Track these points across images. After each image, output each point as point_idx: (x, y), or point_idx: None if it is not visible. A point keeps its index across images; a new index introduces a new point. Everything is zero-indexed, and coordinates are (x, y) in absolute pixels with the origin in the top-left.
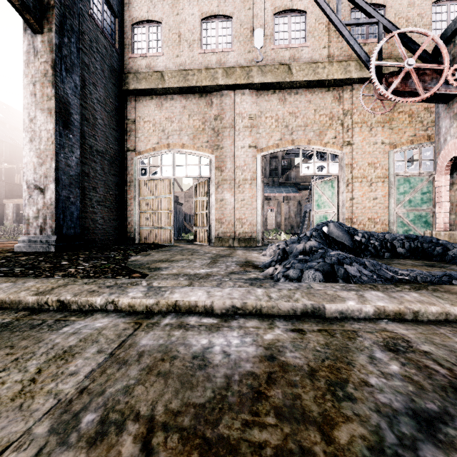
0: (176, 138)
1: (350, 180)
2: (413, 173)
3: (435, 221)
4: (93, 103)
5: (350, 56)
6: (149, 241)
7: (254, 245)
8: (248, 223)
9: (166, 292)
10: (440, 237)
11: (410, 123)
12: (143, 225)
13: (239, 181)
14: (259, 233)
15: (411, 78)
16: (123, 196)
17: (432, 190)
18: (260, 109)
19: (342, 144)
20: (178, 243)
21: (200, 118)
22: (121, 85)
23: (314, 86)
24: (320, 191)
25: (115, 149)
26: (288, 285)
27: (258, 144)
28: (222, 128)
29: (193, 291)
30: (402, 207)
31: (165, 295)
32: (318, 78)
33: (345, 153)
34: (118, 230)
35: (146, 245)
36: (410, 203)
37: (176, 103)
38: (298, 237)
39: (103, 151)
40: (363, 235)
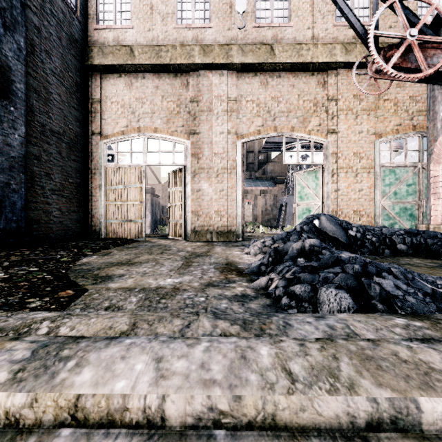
0: (147, 121)
1: (335, 170)
2: (399, 163)
3: (427, 214)
4: (46, 74)
5: (335, 39)
6: (117, 236)
7: (234, 239)
8: (228, 215)
9: (66, 363)
10: (440, 231)
11: (395, 112)
12: (110, 217)
13: (218, 170)
14: (239, 226)
15: (411, 54)
16: (86, 184)
17: (417, 182)
18: (241, 92)
19: (327, 132)
20: (151, 237)
21: (174, 99)
22: (83, 59)
23: (298, 69)
24: (303, 182)
25: (76, 131)
26: (309, 327)
27: (238, 130)
28: (199, 111)
29: (127, 359)
30: (387, 199)
31: (59, 374)
32: (302, 60)
33: (330, 142)
34: (81, 223)
35: (111, 241)
36: (396, 195)
37: (147, 82)
38: (287, 232)
39: (59, 132)
40: (358, 229)
